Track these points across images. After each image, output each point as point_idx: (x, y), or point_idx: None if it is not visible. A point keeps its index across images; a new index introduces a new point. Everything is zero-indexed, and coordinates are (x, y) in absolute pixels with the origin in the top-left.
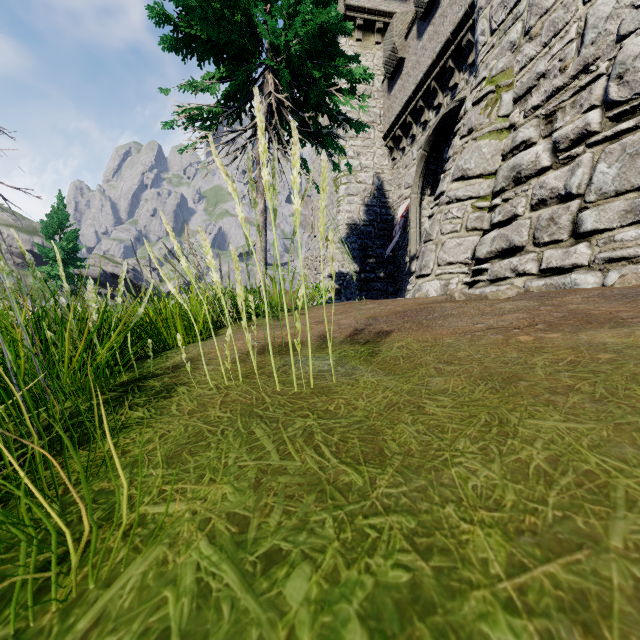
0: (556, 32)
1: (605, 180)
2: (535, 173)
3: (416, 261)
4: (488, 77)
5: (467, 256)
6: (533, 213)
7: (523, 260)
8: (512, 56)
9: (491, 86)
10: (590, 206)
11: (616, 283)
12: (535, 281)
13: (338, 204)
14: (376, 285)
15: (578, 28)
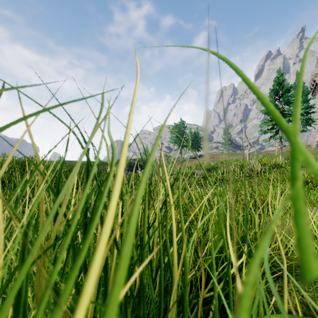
0: None
1: None
2: None
3: None
4: None
5: None
6: None
7: None
8: None
9: None
10: None
11: None
12: None
13: None
14: None
15: None
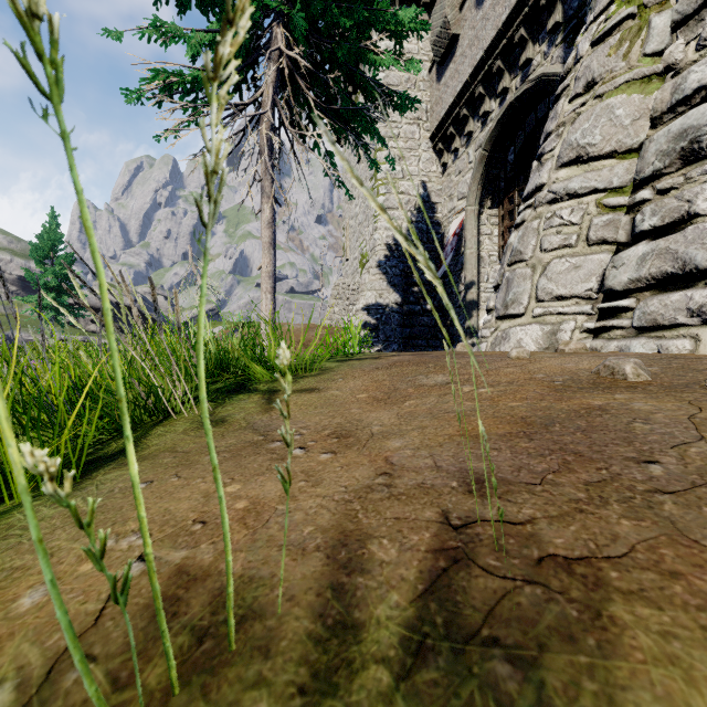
0: None
1: None
2: None
3: (473, 290)
4: None
5: (590, 286)
6: None
7: None
8: None
9: (630, 7)
10: None
11: None
12: None
13: (375, 220)
14: (422, 320)
15: None
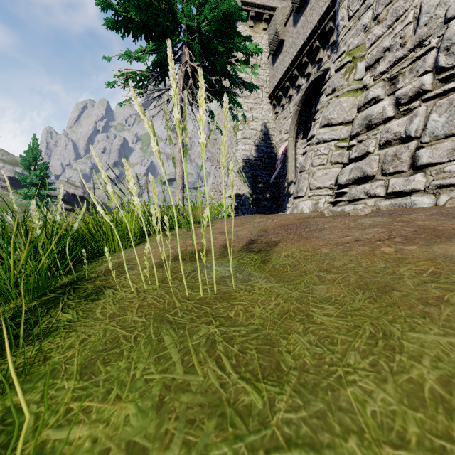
0: (398, 17)
1: (436, 126)
2: (382, 121)
3: (292, 186)
4: (347, 51)
5: (331, 182)
6: (381, 151)
7: (374, 186)
8: (364, 35)
9: (349, 57)
10: (425, 146)
11: (447, 204)
12: (383, 201)
13: (236, 145)
14: (263, 203)
15: (414, 14)
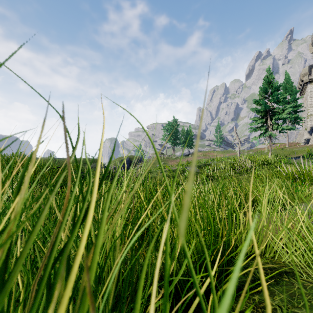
0: None
1: None
2: None
3: None
4: None
5: None
6: None
7: None
8: None
9: None
10: None
11: None
12: None
13: (307, 122)
14: None
15: None
